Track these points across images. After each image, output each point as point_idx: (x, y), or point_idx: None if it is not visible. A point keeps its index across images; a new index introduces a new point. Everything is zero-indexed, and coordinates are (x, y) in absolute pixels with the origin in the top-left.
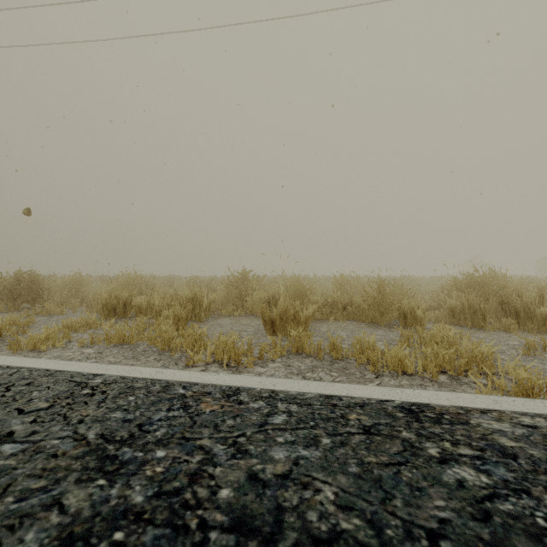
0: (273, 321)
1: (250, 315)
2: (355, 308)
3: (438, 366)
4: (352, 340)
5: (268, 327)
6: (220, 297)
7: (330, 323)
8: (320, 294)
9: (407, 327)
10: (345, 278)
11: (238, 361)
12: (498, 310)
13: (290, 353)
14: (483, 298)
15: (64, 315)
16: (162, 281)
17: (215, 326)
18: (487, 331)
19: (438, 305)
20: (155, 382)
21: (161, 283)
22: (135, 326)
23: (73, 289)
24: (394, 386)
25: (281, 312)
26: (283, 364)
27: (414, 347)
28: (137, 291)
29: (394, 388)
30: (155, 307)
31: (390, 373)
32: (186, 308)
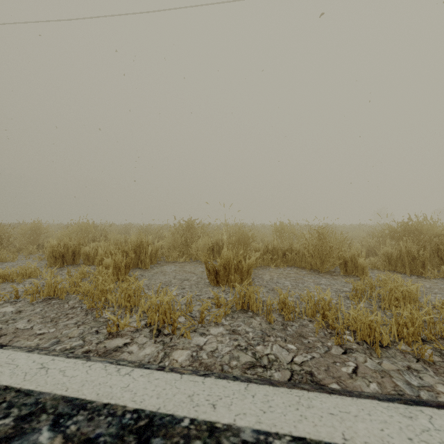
0: (216, 271)
1: (195, 261)
2: (295, 255)
3: (418, 335)
4: (300, 293)
5: (211, 277)
6: (167, 243)
7: (271, 270)
8: (259, 240)
9: (348, 275)
10: (285, 226)
11: (172, 329)
12: (432, 257)
13: (234, 310)
14: (420, 246)
15: (15, 262)
16: (121, 228)
17: (159, 273)
18: (428, 278)
19: (367, 251)
20: (15, 401)
21: (118, 230)
22: (69, 278)
23: (32, 236)
24: (380, 376)
25: (224, 261)
26: (227, 329)
27: (366, 300)
28: (91, 238)
29: (412, 410)
30: (99, 255)
31: (358, 343)
32: (129, 257)
